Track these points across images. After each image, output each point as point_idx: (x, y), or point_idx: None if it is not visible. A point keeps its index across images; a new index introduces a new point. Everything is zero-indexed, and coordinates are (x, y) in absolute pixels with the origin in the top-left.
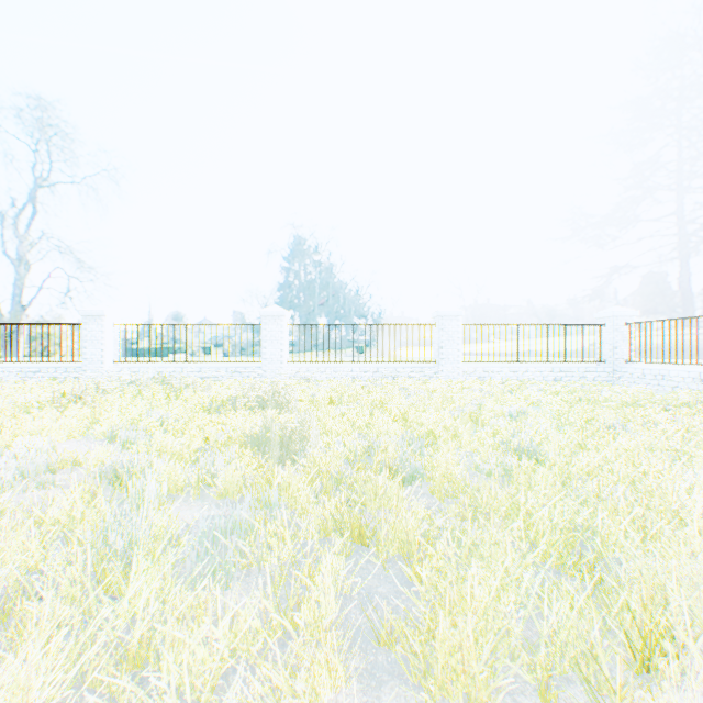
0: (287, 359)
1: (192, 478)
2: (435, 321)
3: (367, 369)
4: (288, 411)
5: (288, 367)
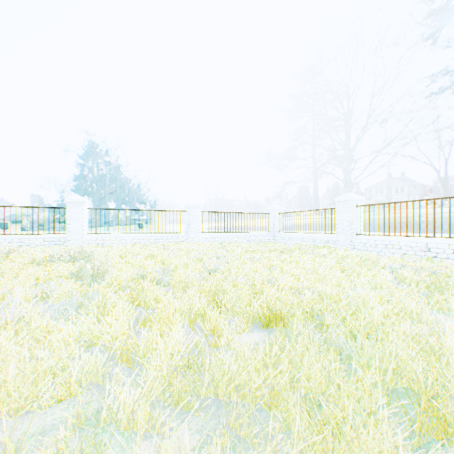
0: (87, 232)
1: (38, 295)
2: (186, 209)
3: (144, 238)
4: (92, 262)
5: (88, 237)
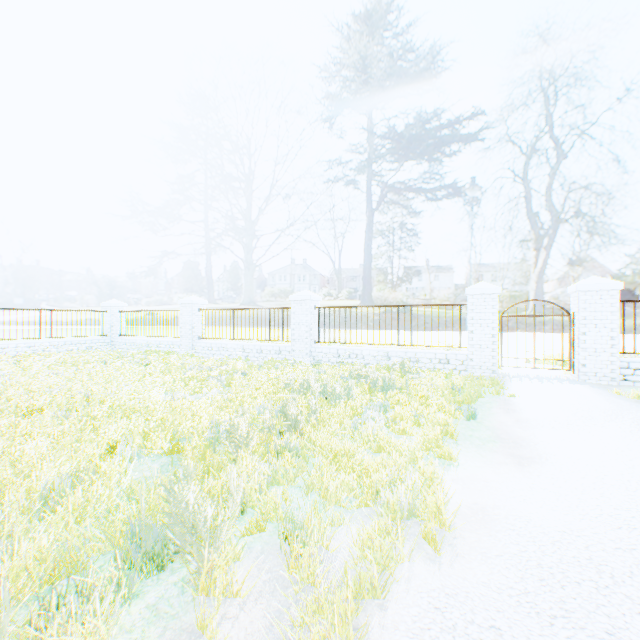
0: None
1: None
2: None
3: None
4: None
5: None
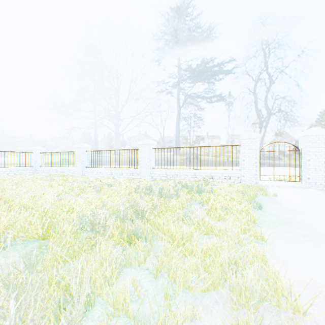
0: None
1: None
2: None
3: None
4: None
5: None
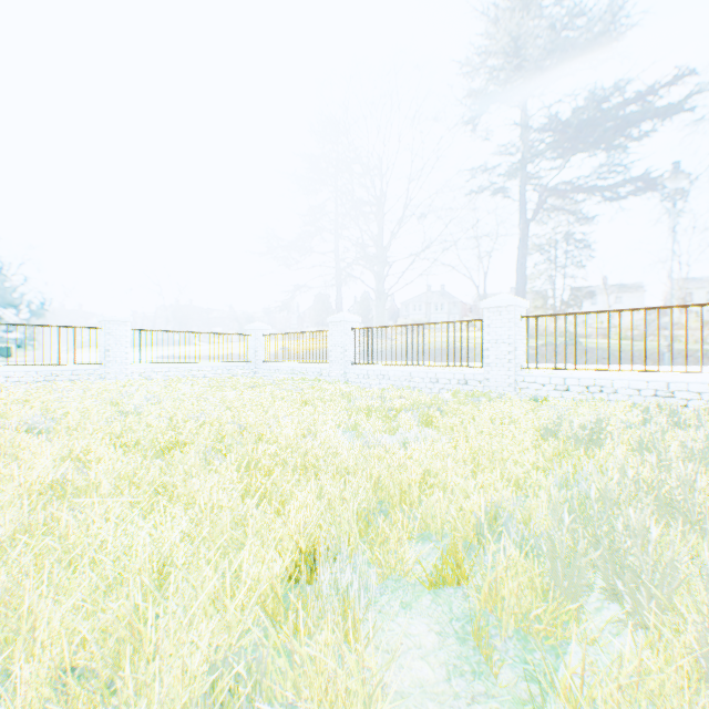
0: None
1: None
2: (103, 325)
3: (11, 374)
4: None
5: None
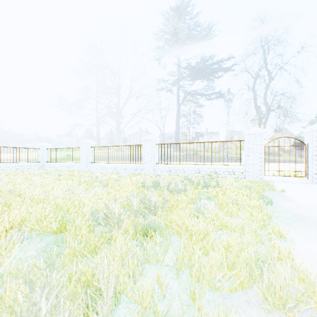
0: None
1: None
2: None
3: None
4: None
5: None
